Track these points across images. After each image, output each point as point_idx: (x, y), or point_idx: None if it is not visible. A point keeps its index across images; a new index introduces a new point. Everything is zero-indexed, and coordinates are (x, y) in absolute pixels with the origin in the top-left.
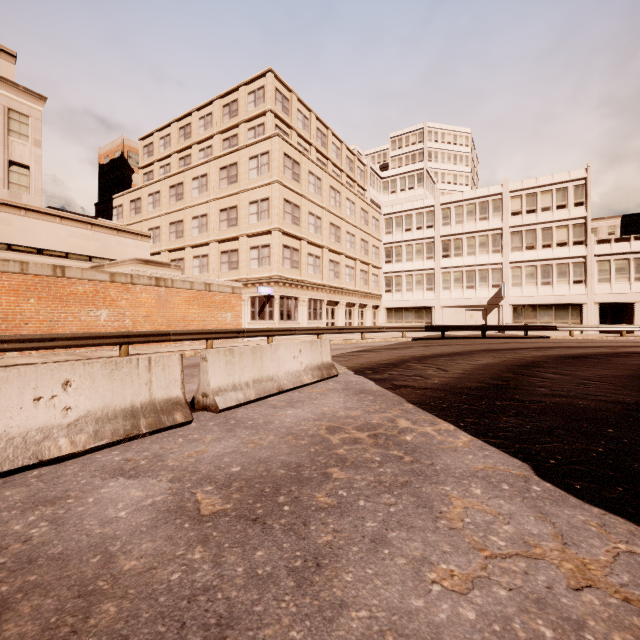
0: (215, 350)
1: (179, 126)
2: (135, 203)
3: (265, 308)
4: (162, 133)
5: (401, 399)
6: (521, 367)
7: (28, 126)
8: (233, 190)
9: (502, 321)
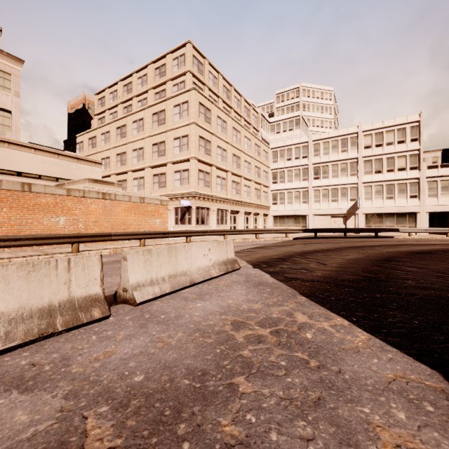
0: (134, 250)
1: (123, 84)
2: (92, 140)
3: (185, 216)
4: (111, 89)
5: (294, 291)
6: (383, 261)
7: (10, 81)
8: (162, 129)
9: (357, 225)
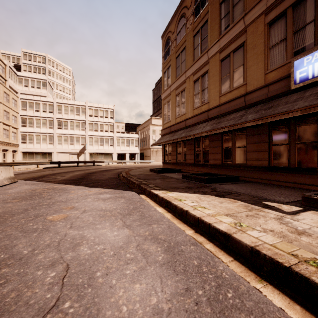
0: None
1: None
2: None
3: None
4: None
5: (52, 183)
6: (89, 173)
7: None
8: None
9: (85, 159)
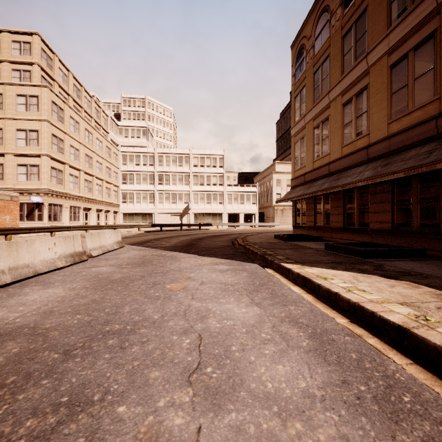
0: (88, 233)
1: None
2: None
3: (34, 212)
4: None
5: (159, 250)
6: (197, 239)
7: None
8: None
9: (189, 221)
